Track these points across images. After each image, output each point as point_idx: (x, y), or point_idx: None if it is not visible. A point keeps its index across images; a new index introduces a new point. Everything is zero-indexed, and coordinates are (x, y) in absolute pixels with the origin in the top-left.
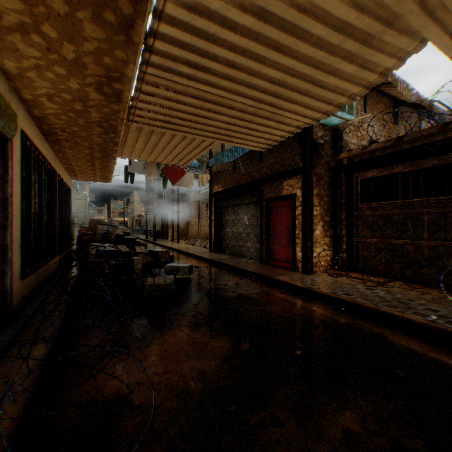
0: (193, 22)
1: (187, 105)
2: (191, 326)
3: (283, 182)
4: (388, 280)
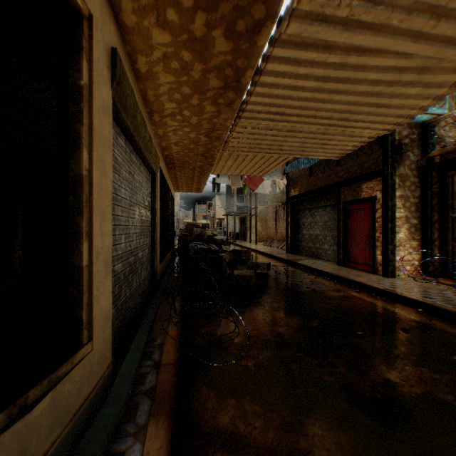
0: (272, 92)
1: (267, 135)
2: (270, 307)
3: (361, 185)
4: None
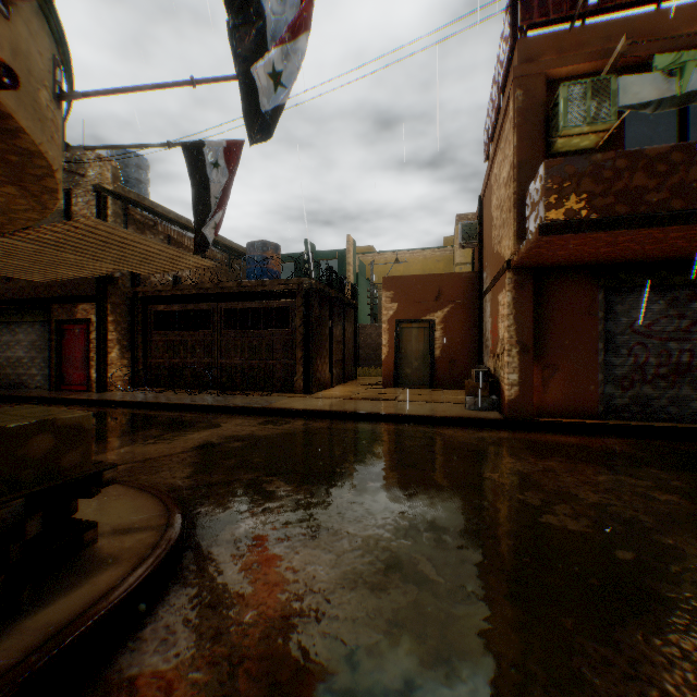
0: None
1: None
2: None
3: (79, 306)
4: (168, 389)
